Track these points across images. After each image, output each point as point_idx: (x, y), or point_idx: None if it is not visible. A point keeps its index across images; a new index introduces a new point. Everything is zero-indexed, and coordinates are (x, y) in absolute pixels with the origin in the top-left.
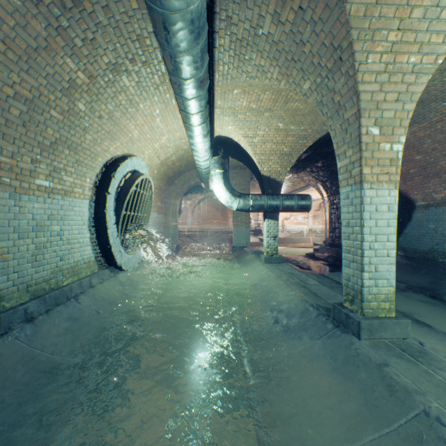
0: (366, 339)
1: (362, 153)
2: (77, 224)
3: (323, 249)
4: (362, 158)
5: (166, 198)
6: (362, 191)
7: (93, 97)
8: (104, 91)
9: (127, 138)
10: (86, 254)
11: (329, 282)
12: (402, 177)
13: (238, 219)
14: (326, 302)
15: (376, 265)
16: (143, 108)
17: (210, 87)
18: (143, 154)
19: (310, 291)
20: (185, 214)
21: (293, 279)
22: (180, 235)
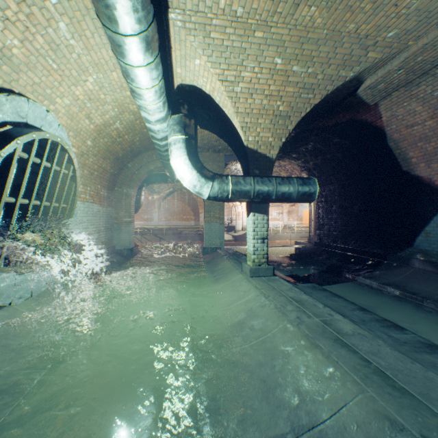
0: None
1: None
2: None
3: (309, 249)
4: None
5: (117, 186)
6: None
7: None
8: None
9: None
10: None
11: (350, 309)
12: (426, 158)
13: (210, 213)
14: None
15: None
16: None
17: None
18: (53, 103)
19: (366, 364)
20: (150, 209)
21: (310, 319)
22: (144, 233)
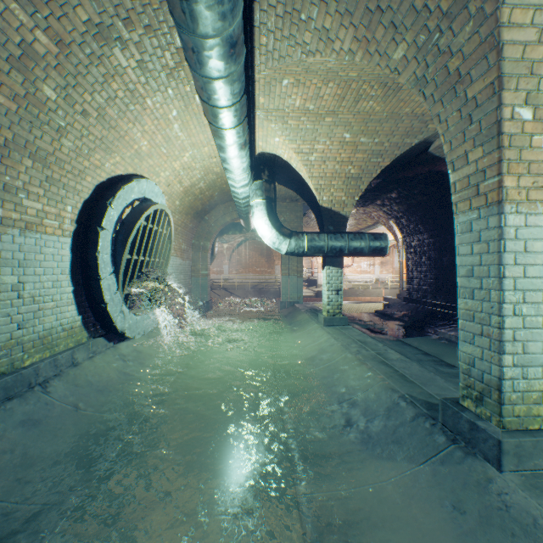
0: (512, 470)
1: (503, 152)
2: (49, 273)
3: (397, 305)
4: (503, 161)
5: (194, 239)
6: (502, 218)
7: (67, 78)
8: (87, 71)
9: (132, 151)
10: (67, 317)
11: (414, 353)
12: None
13: (288, 266)
14: (423, 392)
15: (525, 343)
16: (153, 106)
17: (248, 72)
18: (158, 176)
19: (395, 371)
20: (220, 261)
21: (367, 351)
22: (214, 287)
